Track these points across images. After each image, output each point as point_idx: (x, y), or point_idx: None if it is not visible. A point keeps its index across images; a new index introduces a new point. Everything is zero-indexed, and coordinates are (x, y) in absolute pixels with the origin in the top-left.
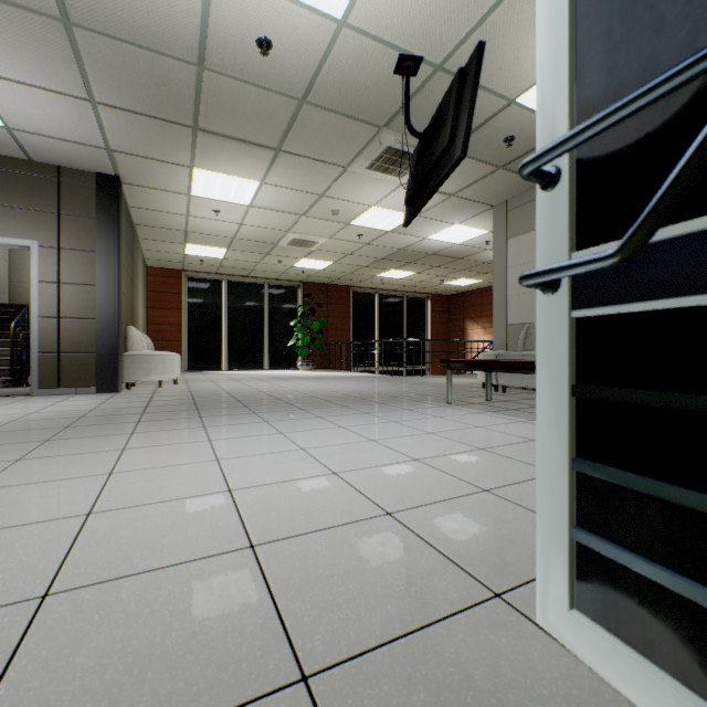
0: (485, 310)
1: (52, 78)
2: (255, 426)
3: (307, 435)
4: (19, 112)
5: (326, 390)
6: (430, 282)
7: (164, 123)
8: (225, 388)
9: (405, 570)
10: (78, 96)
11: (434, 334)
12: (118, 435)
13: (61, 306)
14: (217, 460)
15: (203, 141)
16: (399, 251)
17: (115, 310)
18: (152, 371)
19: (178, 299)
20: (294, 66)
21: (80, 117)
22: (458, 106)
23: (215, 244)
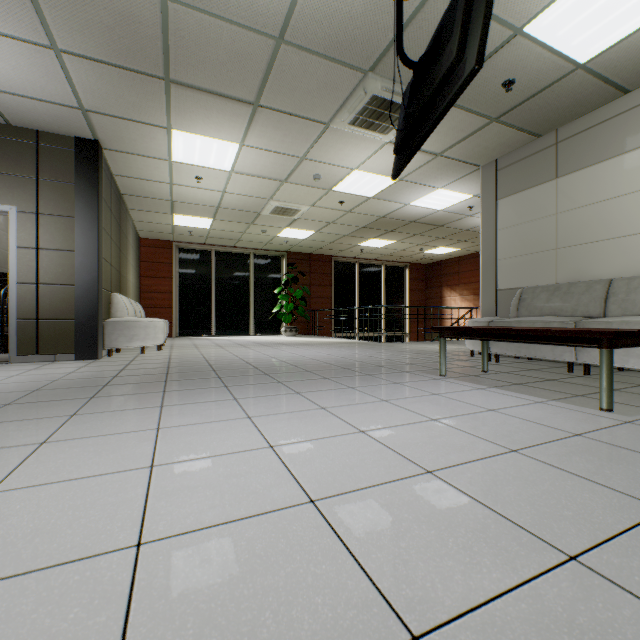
0: (462, 278)
1: (8, 20)
2: (220, 406)
3: (280, 422)
4: None
5: (307, 358)
6: (409, 251)
7: (133, 74)
8: (206, 355)
9: None
10: (40, 43)
11: (412, 301)
12: (54, 419)
13: (39, 272)
14: (150, 466)
15: (177, 96)
16: (380, 219)
17: (94, 276)
18: (134, 338)
19: (169, 269)
20: None
21: (46, 70)
22: (469, 11)
23: (201, 214)
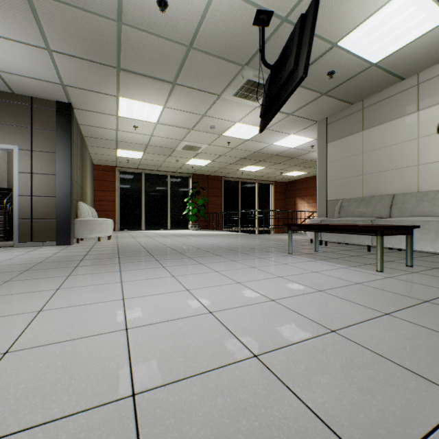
0: (309, 192)
1: (20, 33)
2: (156, 271)
3: (191, 278)
4: (1, 58)
5: (206, 243)
6: (273, 173)
7: (97, 65)
8: (141, 242)
9: (277, 432)
10: (39, 46)
11: (276, 207)
12: (58, 277)
13: (33, 188)
14: (122, 299)
15: (124, 78)
16: (254, 153)
17: (68, 191)
18: (94, 231)
19: (113, 185)
20: (183, 21)
21: (41, 61)
22: (300, 41)
23: (136, 149)
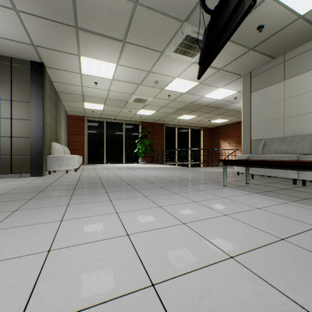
0: (230, 135)
1: None
2: (101, 205)
3: (134, 216)
4: None
5: (151, 175)
6: (203, 121)
7: (58, 24)
8: (99, 174)
9: None
10: (7, 6)
11: (204, 146)
12: (3, 213)
13: (12, 131)
14: (48, 250)
15: (82, 37)
16: (188, 104)
17: (41, 133)
18: (62, 165)
19: (82, 130)
20: None
21: (12, 22)
22: None
23: (98, 102)
